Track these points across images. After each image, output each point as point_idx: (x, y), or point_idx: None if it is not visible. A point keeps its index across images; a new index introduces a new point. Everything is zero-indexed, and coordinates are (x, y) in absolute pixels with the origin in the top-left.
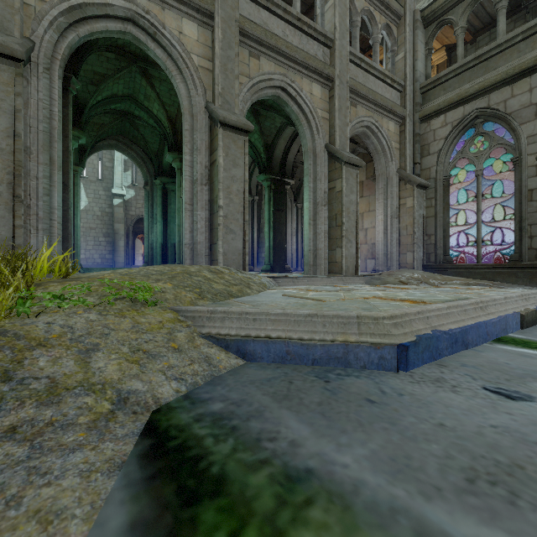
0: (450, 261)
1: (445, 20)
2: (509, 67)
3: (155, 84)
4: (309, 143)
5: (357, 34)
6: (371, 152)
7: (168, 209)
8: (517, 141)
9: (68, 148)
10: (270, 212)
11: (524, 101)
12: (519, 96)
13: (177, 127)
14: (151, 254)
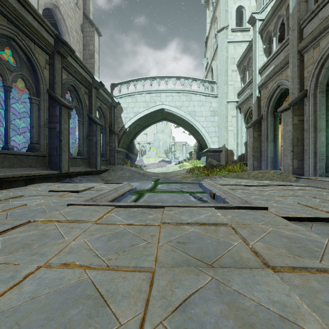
0: None
1: None
2: None
3: None
4: None
5: None
6: None
7: None
8: None
9: (275, 134)
10: None
11: None
12: None
13: None
14: None
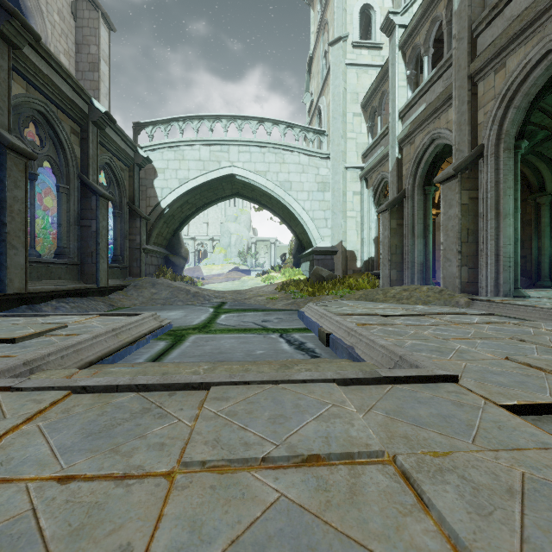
0: None
1: None
2: None
3: None
4: None
5: None
6: None
7: None
8: None
9: (427, 224)
10: None
11: None
12: None
13: None
14: None
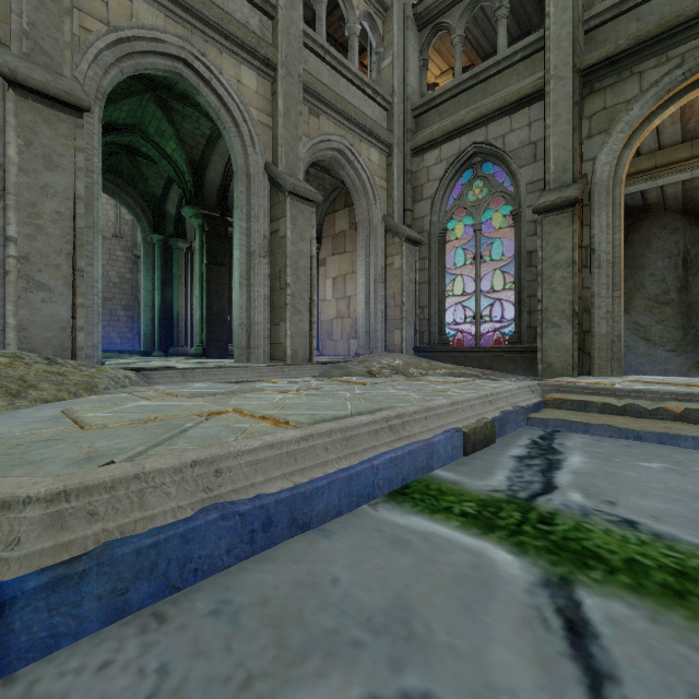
0: (447, 342)
1: (441, 24)
2: (508, 92)
3: None
4: (239, 159)
5: (322, 14)
6: (349, 189)
7: None
8: (516, 189)
9: None
10: (203, 266)
11: (523, 138)
12: (518, 132)
13: None
14: None
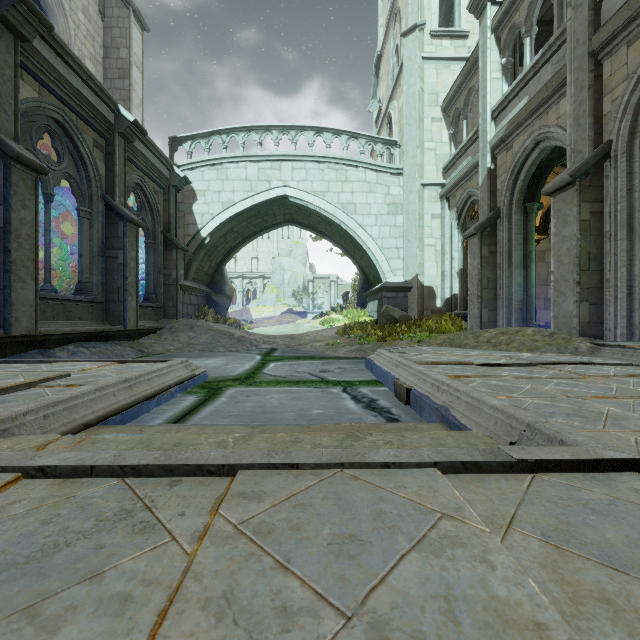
0: None
1: None
2: None
3: None
4: None
5: None
6: None
7: None
8: None
9: (528, 250)
10: None
11: None
12: None
13: None
14: None
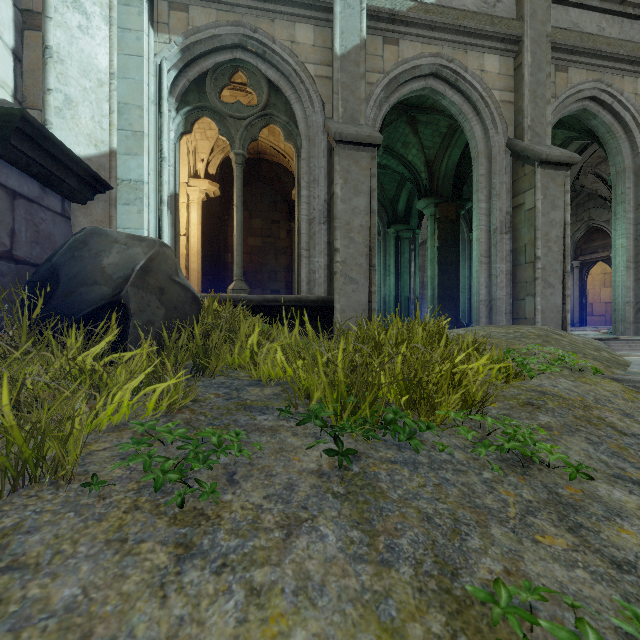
0: None
1: None
2: None
3: (419, 129)
4: (626, 160)
5: None
6: None
7: (401, 259)
8: None
9: None
10: None
11: None
12: None
13: (434, 169)
14: (384, 309)
